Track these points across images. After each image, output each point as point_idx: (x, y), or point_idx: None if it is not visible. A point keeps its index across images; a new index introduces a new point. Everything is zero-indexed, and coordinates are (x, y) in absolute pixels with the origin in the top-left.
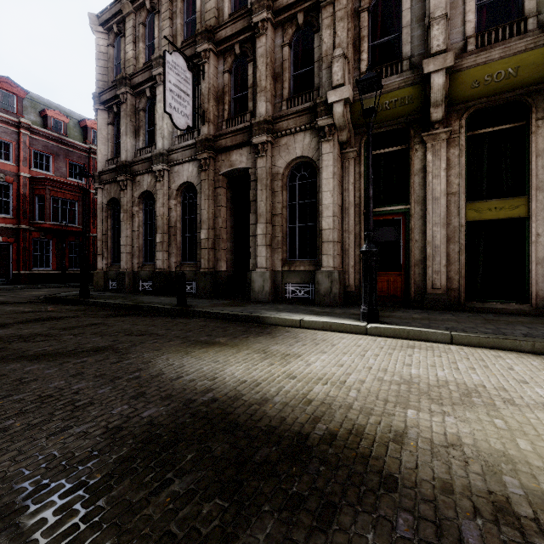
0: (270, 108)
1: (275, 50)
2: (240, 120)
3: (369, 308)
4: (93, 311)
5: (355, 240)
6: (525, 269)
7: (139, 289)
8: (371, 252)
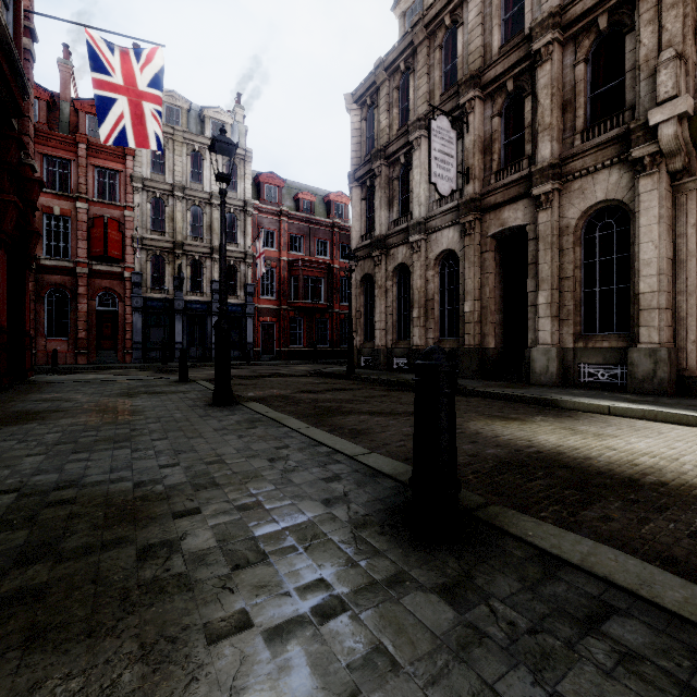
0: (557, 147)
1: (564, 73)
2: (513, 169)
3: None
4: (369, 385)
5: None
6: None
7: (393, 367)
8: None
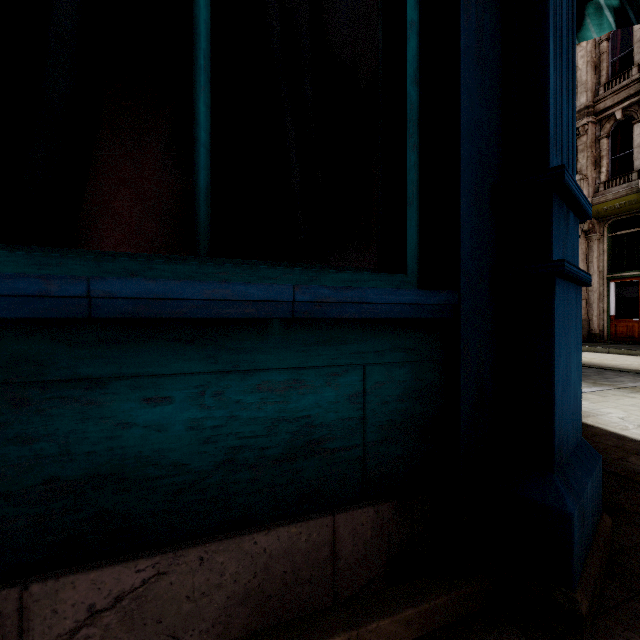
0: None
1: None
2: None
3: None
4: None
5: (599, 297)
6: None
7: None
8: None
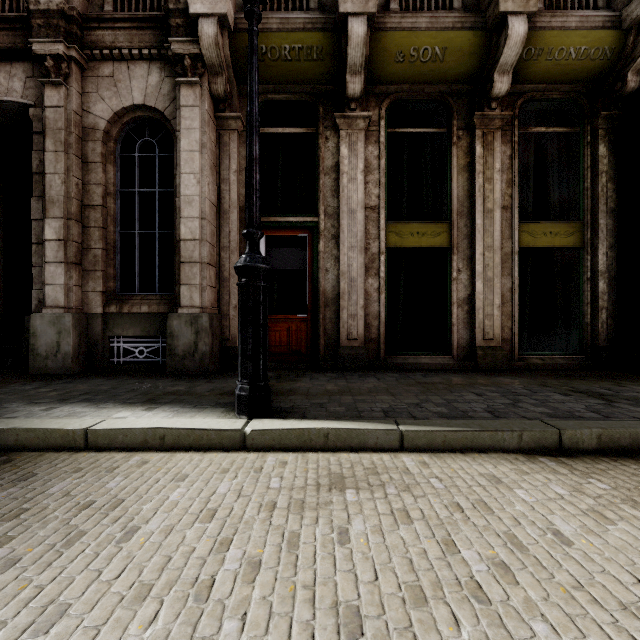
0: None
1: None
2: (8, 4)
3: (252, 388)
4: None
5: None
6: (447, 313)
7: None
8: (257, 271)
